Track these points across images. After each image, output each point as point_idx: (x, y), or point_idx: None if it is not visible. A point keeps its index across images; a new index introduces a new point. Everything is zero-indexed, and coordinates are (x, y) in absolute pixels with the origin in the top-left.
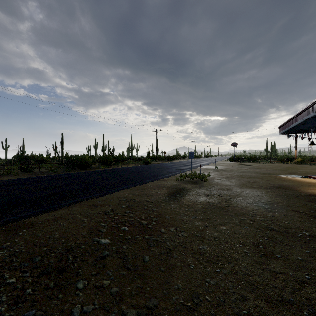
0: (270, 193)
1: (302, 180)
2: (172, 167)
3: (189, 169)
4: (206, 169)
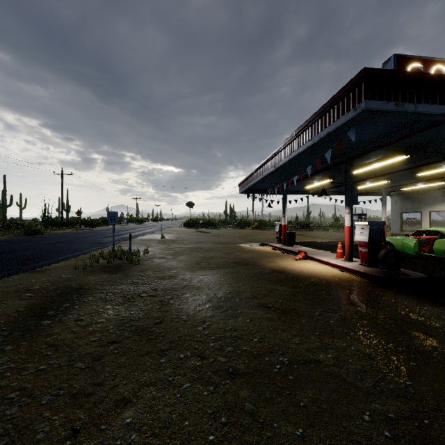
0: (230, 276)
1: (262, 249)
2: (87, 238)
3: (118, 241)
4: (147, 240)
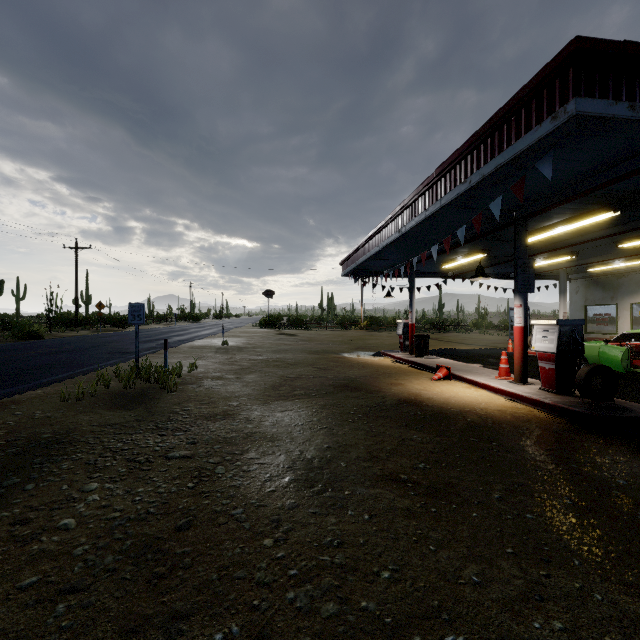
0: (329, 412)
1: (377, 362)
2: (106, 345)
3: (154, 349)
4: (200, 347)
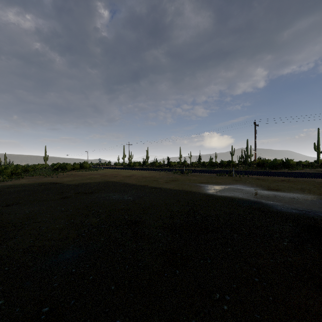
0: None
1: None
2: None
3: None
4: None
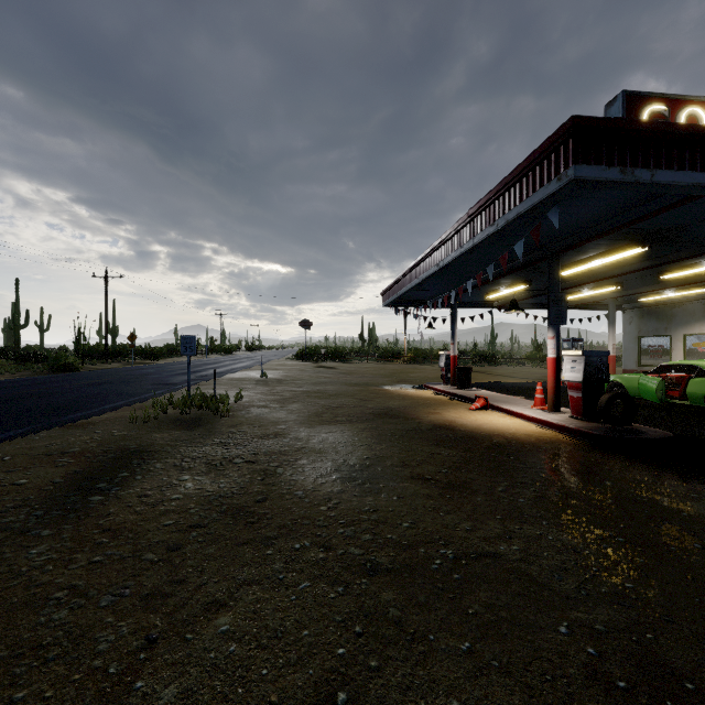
0: (368, 434)
1: (418, 394)
2: (146, 377)
3: (195, 381)
4: (239, 379)
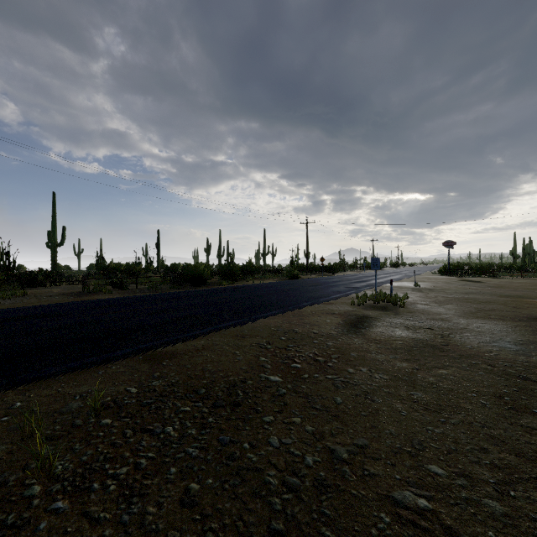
0: (522, 328)
1: None
2: (337, 283)
3: (369, 287)
4: (398, 287)
